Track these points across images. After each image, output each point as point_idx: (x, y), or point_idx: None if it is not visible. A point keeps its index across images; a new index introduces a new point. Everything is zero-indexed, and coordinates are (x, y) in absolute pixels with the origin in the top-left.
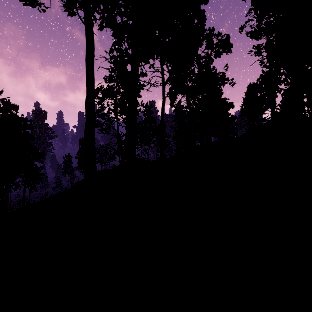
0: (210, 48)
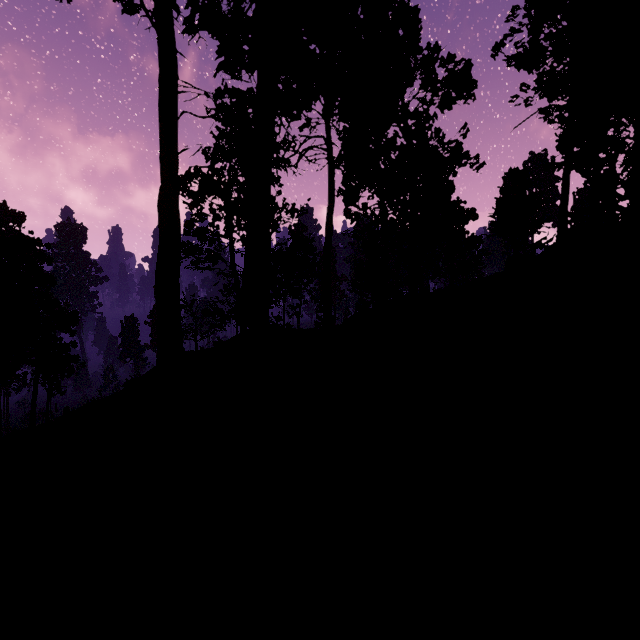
0: (431, 88)
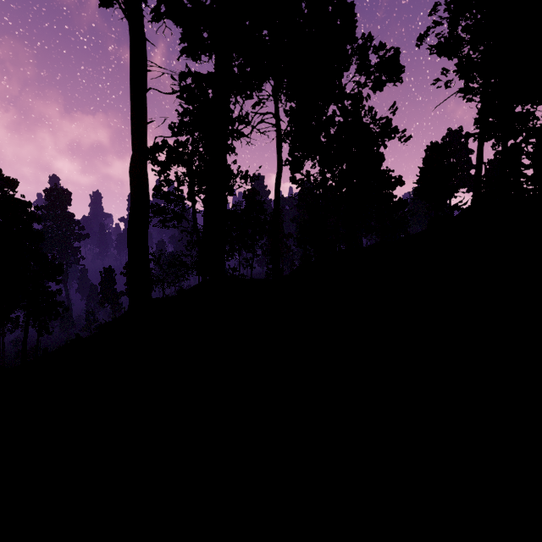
0: (365, 72)
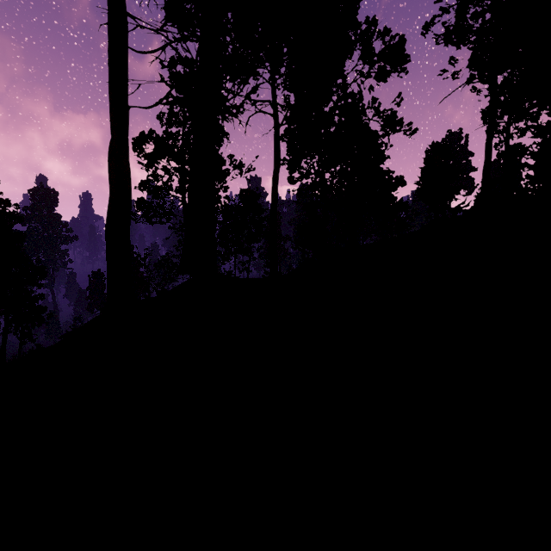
0: (368, 60)
